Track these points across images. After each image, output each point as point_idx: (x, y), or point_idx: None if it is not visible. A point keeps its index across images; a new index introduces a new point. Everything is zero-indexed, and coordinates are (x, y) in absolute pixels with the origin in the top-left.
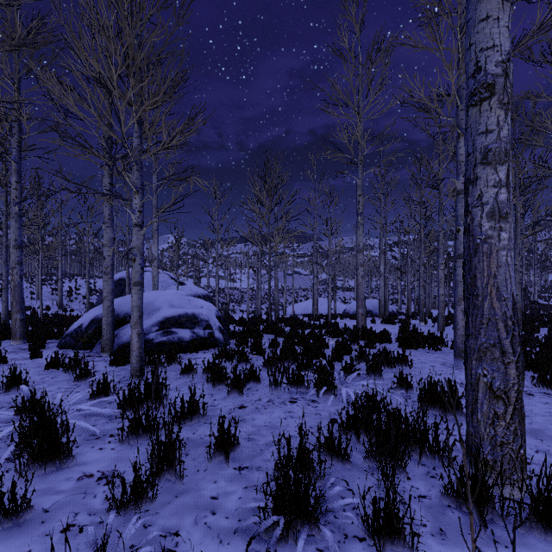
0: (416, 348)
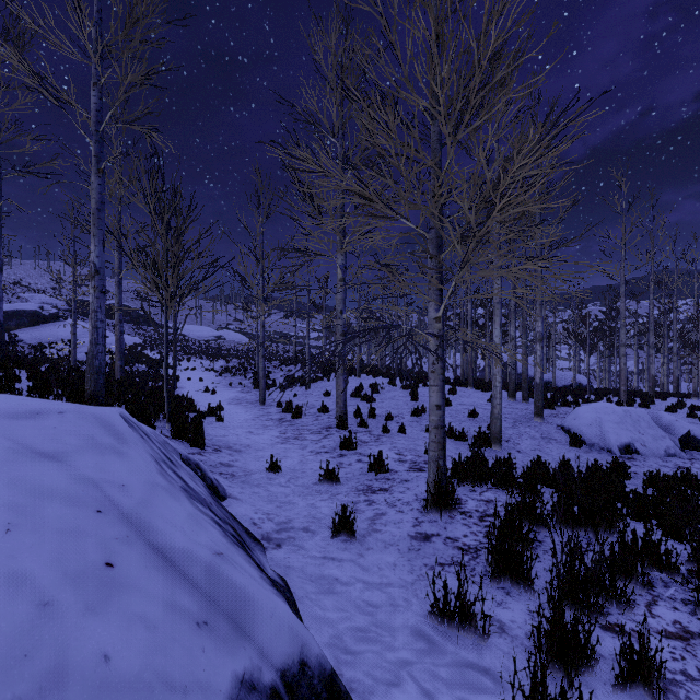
0: (689, 398)
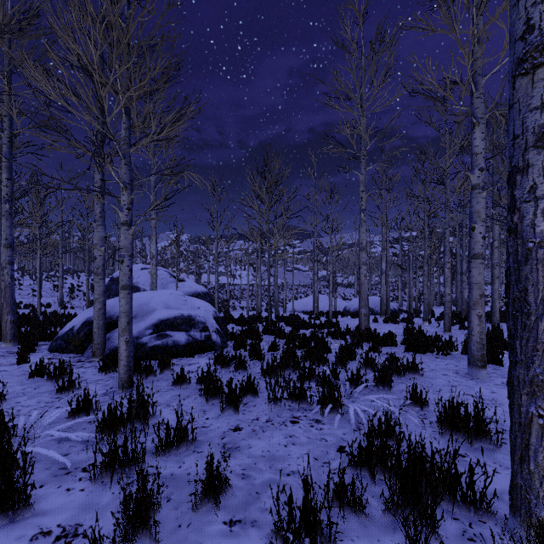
0: (424, 353)
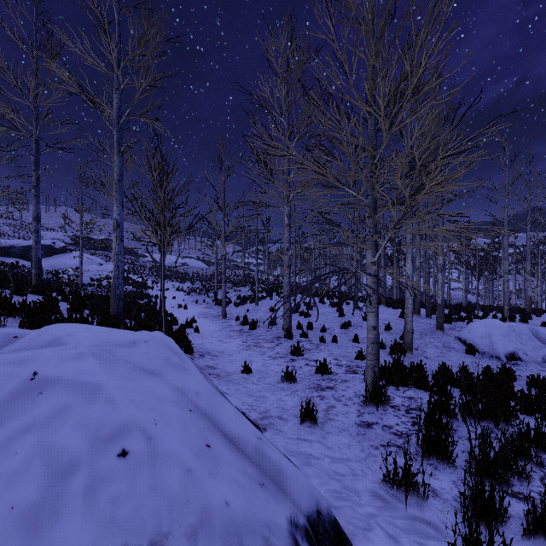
0: None
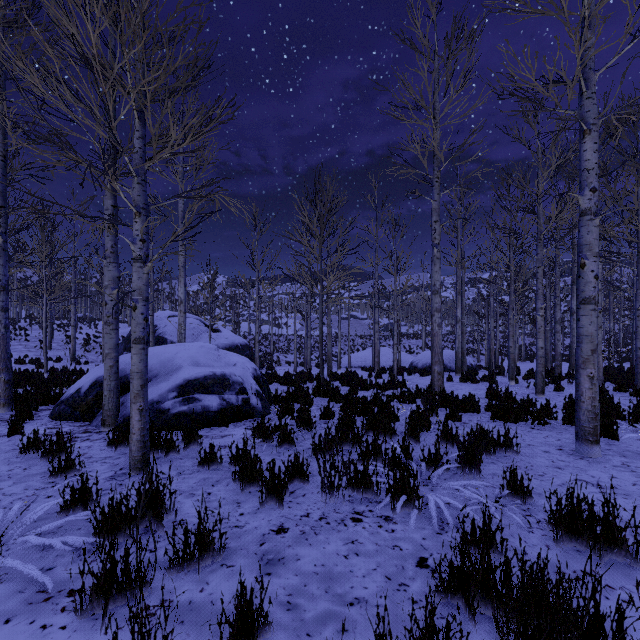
0: (515, 422)
